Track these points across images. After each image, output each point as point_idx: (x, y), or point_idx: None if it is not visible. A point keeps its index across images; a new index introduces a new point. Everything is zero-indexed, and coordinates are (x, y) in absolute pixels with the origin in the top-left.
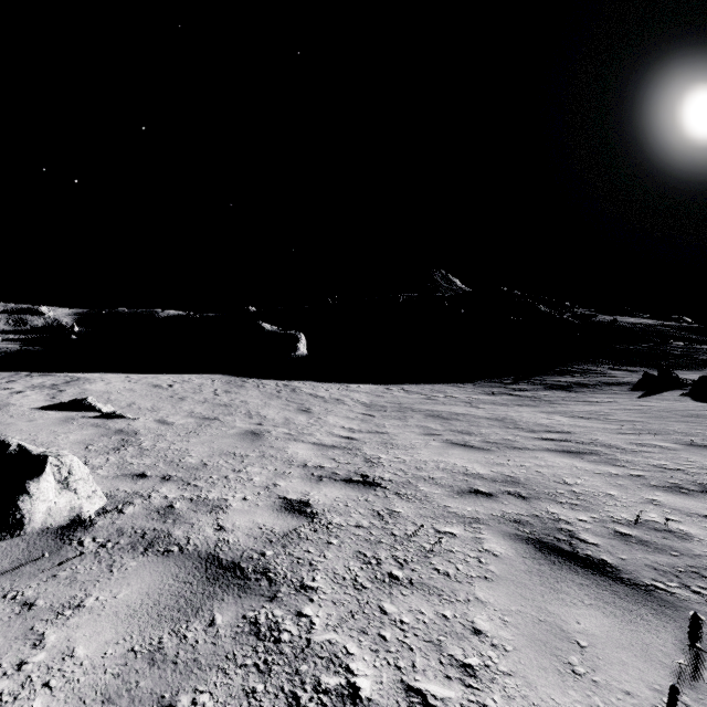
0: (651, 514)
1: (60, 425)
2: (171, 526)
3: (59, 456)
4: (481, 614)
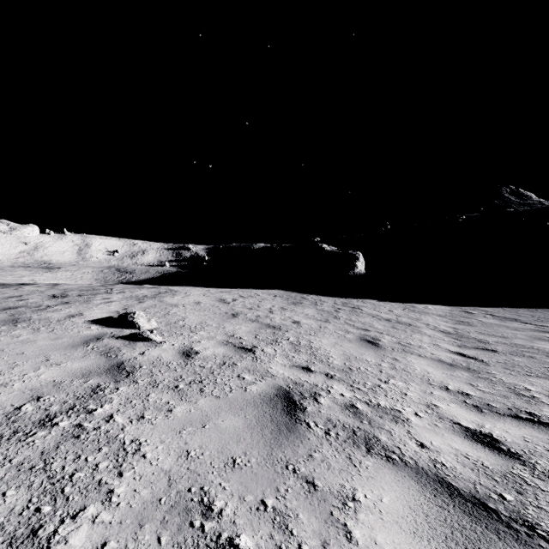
0: None
1: (69, 349)
2: None
3: None
4: None
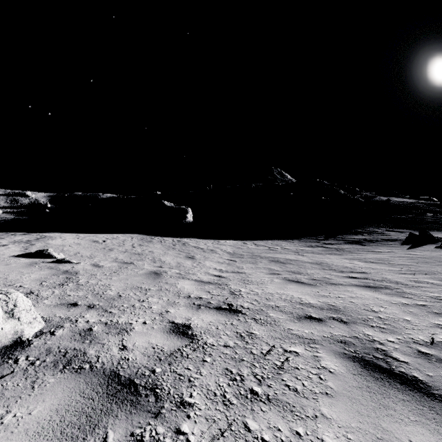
0: (440, 336)
1: (26, 268)
2: (87, 346)
3: (7, 293)
4: (327, 431)
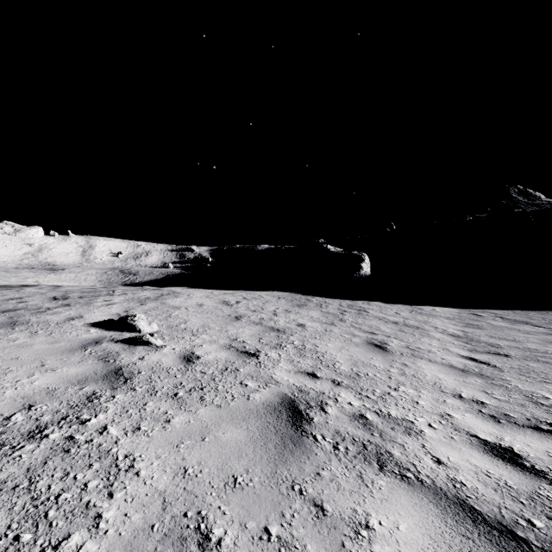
0: None
1: (66, 353)
2: None
3: None
4: None
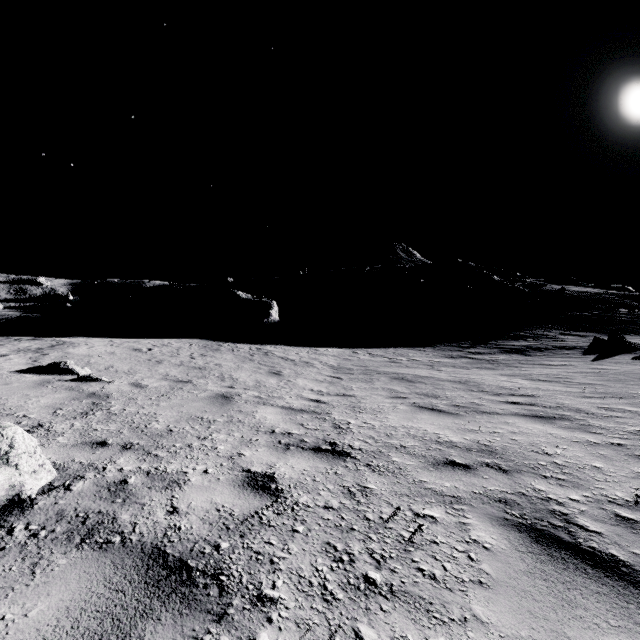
0: None
1: (34, 389)
2: (119, 507)
3: None
4: None
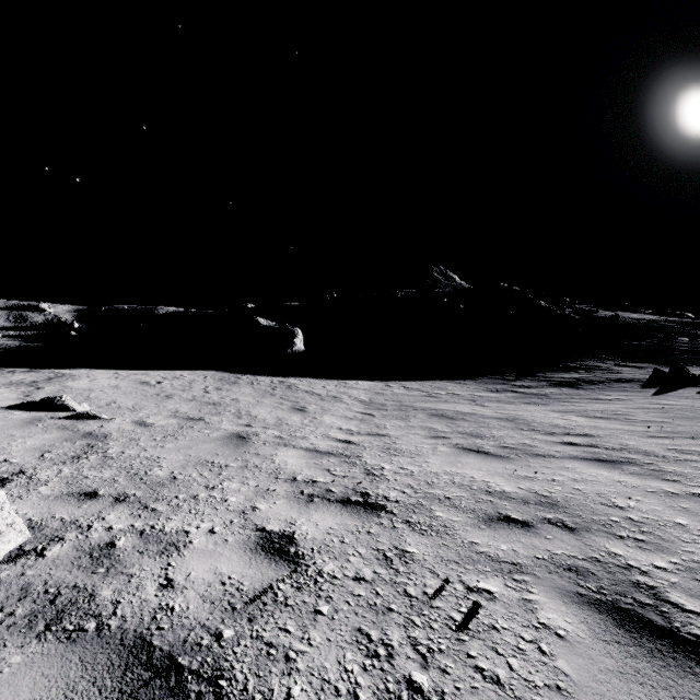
0: None
1: (21, 428)
2: (100, 580)
3: None
4: None
